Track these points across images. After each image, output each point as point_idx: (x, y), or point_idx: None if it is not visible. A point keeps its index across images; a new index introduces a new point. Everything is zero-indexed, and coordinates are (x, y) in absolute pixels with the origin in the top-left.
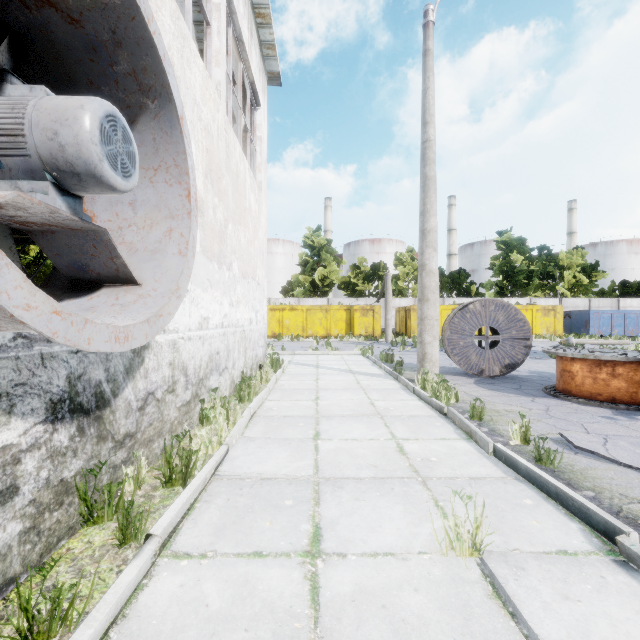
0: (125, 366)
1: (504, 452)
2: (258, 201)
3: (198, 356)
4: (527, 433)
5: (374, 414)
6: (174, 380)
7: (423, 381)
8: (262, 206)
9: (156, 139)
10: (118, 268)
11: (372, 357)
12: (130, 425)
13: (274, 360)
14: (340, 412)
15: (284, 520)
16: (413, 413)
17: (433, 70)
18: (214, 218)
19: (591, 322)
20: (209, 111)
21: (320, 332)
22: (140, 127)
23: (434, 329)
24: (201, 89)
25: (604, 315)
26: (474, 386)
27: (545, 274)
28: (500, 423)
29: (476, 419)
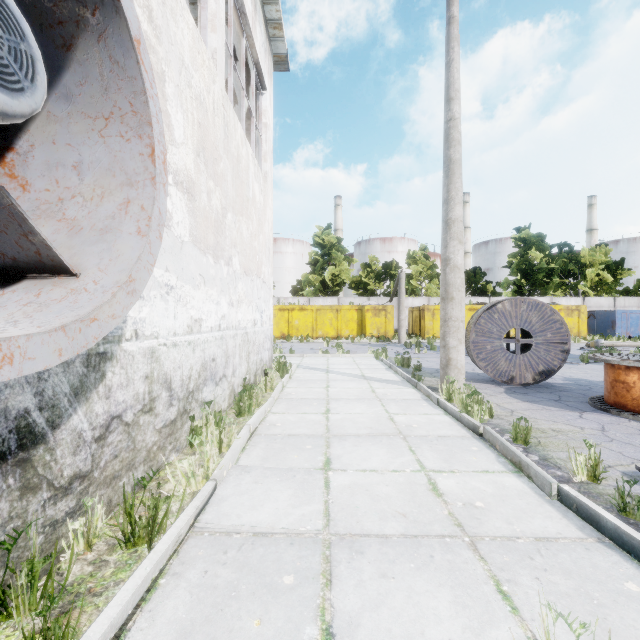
0: (72, 385)
1: (576, 498)
2: (263, 192)
3: (187, 365)
4: (597, 468)
5: (395, 433)
6: (152, 397)
7: (448, 391)
8: (268, 198)
9: (104, 73)
10: (39, 250)
11: (386, 361)
12: (81, 463)
13: (281, 364)
14: (354, 430)
15: (280, 616)
16: (441, 432)
17: (458, 40)
18: (209, 204)
19: (618, 323)
20: (202, 79)
21: (330, 333)
22: (80, 55)
23: (459, 332)
24: (191, 50)
25: (632, 315)
26: (506, 396)
27: (566, 272)
28: (551, 448)
29: (520, 442)
